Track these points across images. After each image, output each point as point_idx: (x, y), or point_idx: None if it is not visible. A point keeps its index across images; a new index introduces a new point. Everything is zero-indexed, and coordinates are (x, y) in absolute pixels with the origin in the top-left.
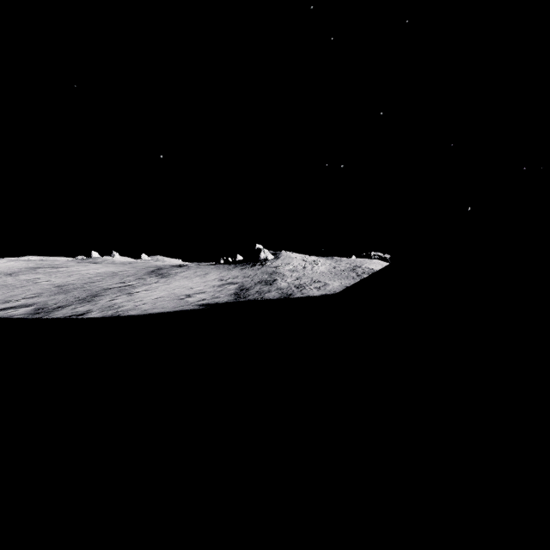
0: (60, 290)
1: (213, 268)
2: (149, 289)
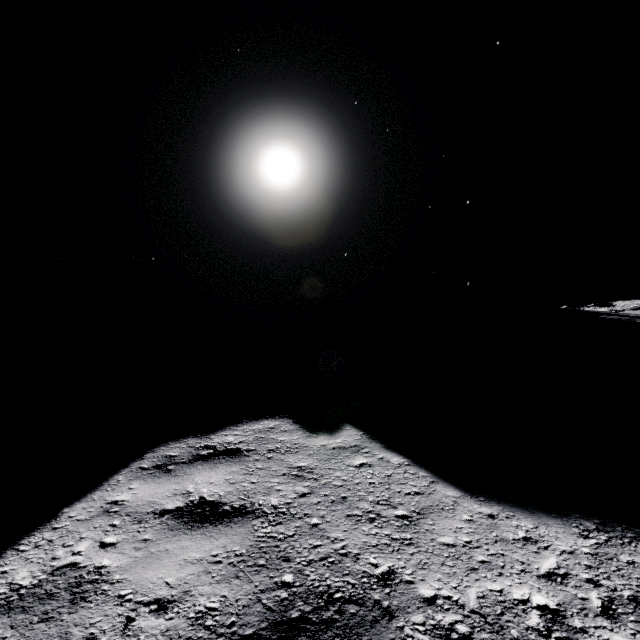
0: None
1: None
2: None
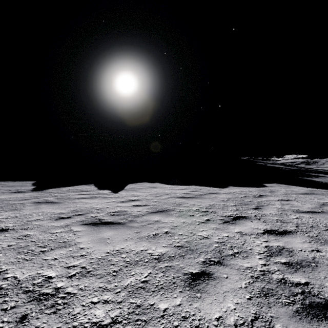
0: None
1: None
2: None
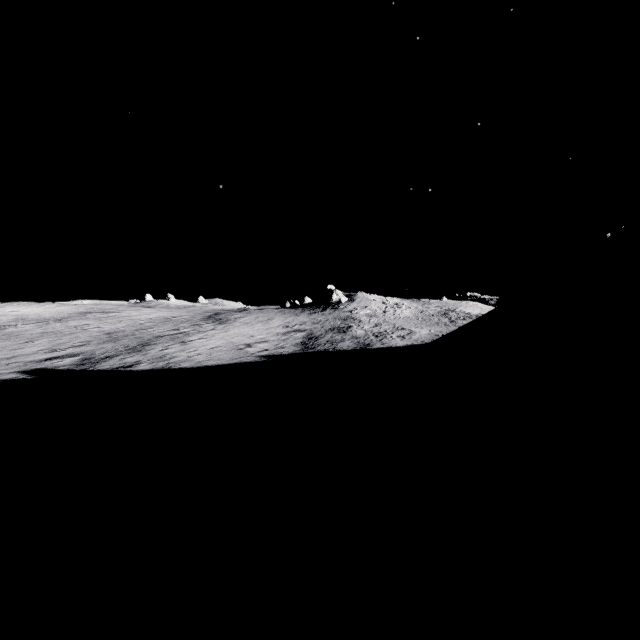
0: (109, 338)
1: (277, 313)
2: (204, 337)
